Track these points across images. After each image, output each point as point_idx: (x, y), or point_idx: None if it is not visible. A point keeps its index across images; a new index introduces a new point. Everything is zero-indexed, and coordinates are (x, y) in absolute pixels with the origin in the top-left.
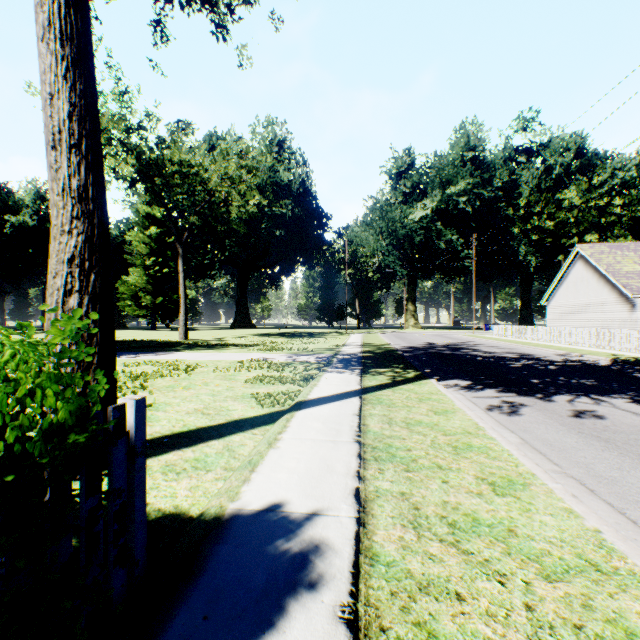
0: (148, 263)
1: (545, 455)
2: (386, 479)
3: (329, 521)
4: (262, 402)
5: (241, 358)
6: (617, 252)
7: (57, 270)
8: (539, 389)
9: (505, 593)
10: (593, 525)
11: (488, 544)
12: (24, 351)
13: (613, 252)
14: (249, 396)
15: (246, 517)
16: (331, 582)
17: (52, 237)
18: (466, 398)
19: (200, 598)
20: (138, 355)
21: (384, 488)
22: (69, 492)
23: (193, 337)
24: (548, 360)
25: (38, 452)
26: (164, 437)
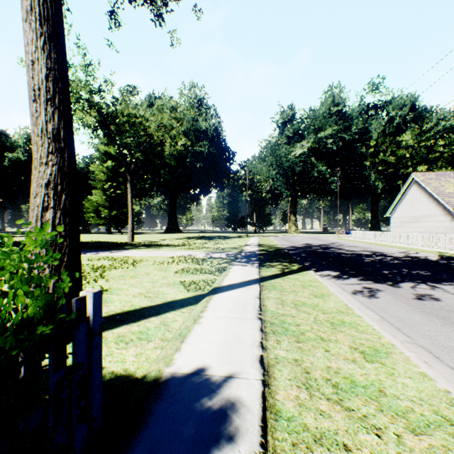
0: (106, 186)
1: (399, 329)
2: (282, 348)
3: (241, 383)
4: (188, 288)
5: (172, 255)
6: (441, 178)
7: (37, 192)
8: (389, 278)
9: (382, 444)
10: (443, 386)
11: (364, 402)
12: (1, 258)
13: (438, 178)
14: (178, 283)
15: (178, 379)
16: (245, 434)
17: (33, 167)
18: (336, 285)
19: (144, 448)
20: (98, 252)
21: (281, 356)
22: (40, 369)
23: (138, 239)
24: (393, 256)
25: (9, 345)
26: (117, 314)
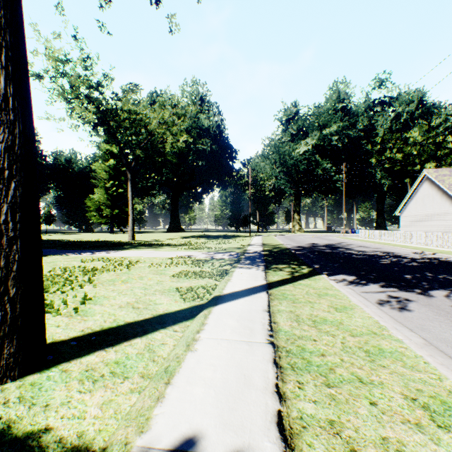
0: (108, 185)
1: None
2: (308, 398)
3: None
4: (184, 296)
5: (171, 255)
6: None
7: None
8: (415, 284)
9: None
10: None
11: None
12: None
13: None
14: (174, 290)
15: None
16: None
17: None
18: (356, 293)
19: None
20: (95, 253)
21: (309, 413)
22: None
23: (139, 238)
24: (409, 258)
25: None
26: (93, 334)
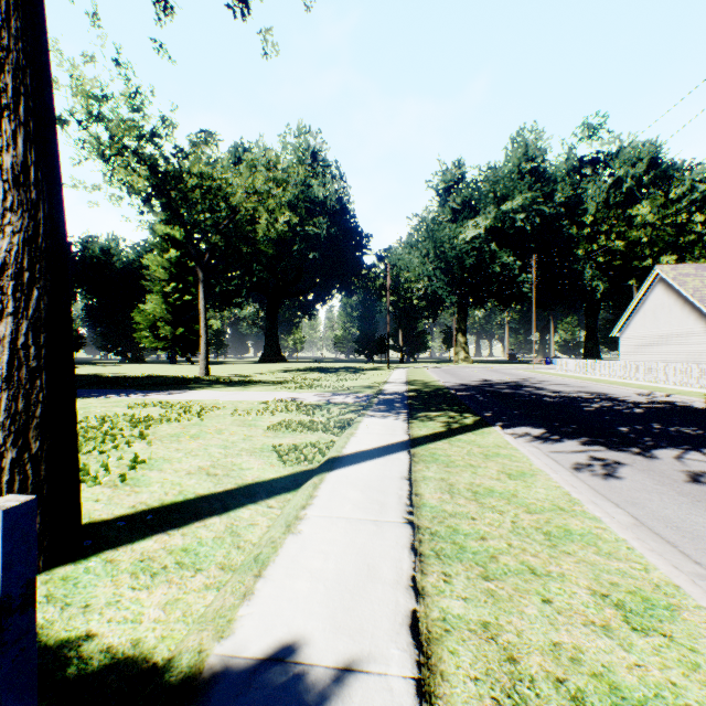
0: (167, 290)
1: (676, 546)
2: (456, 594)
3: (371, 688)
4: (285, 458)
5: (266, 398)
6: (704, 274)
7: None
8: (632, 440)
9: None
10: None
11: None
12: None
13: (700, 274)
14: (270, 449)
15: (236, 676)
16: None
17: None
18: (543, 453)
19: None
20: (148, 394)
21: (455, 613)
22: None
23: (216, 372)
24: (630, 401)
25: None
26: (149, 511)
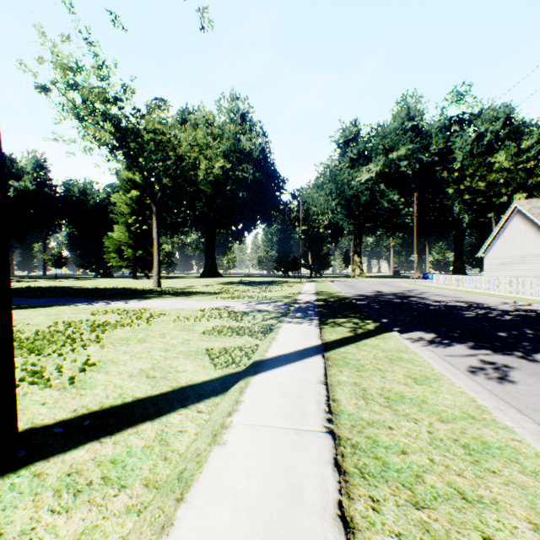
0: (130, 221)
1: None
2: (388, 529)
3: None
4: (215, 361)
5: (204, 306)
6: None
7: None
8: (513, 345)
9: None
10: None
11: None
12: None
13: None
14: (203, 352)
15: None
16: None
17: None
18: (438, 356)
19: None
20: (110, 303)
21: None
22: None
23: (166, 285)
24: (500, 309)
25: None
26: (88, 415)
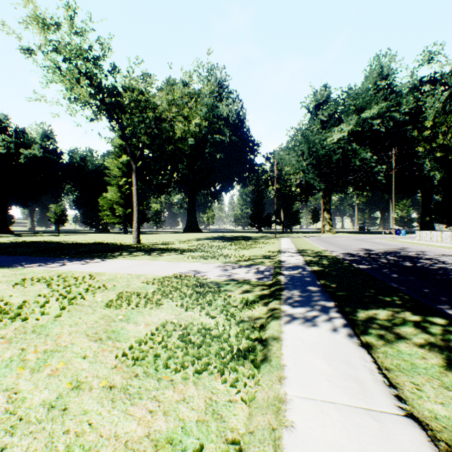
0: (121, 183)
1: None
2: None
3: None
4: None
5: (167, 271)
6: None
7: None
8: None
9: None
10: None
11: None
12: None
13: None
14: None
15: None
16: None
17: None
18: None
19: None
20: (66, 263)
21: None
22: None
23: (147, 240)
24: None
25: None
26: None
